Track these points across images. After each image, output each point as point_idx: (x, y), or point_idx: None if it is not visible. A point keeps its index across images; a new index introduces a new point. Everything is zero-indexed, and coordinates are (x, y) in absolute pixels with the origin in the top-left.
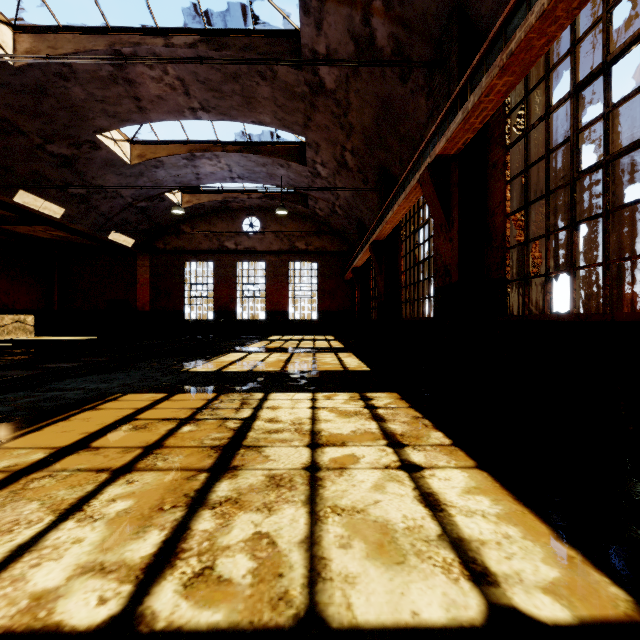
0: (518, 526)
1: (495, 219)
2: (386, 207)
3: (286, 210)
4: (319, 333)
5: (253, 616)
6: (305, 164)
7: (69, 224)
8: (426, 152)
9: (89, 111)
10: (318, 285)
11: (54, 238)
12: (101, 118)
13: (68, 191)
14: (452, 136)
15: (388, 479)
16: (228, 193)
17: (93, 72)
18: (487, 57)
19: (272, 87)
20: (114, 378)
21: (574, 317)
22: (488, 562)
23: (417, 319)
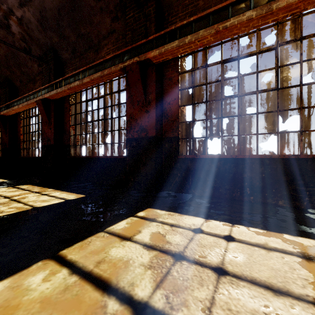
0: (70, 194)
1: (67, 125)
2: (13, 102)
3: None
4: None
5: (22, 210)
6: None
7: None
8: (40, 92)
9: None
10: None
11: None
12: None
13: None
14: (52, 95)
15: (40, 196)
16: None
17: None
18: (64, 81)
19: None
20: None
21: (86, 157)
22: (65, 198)
23: (32, 157)
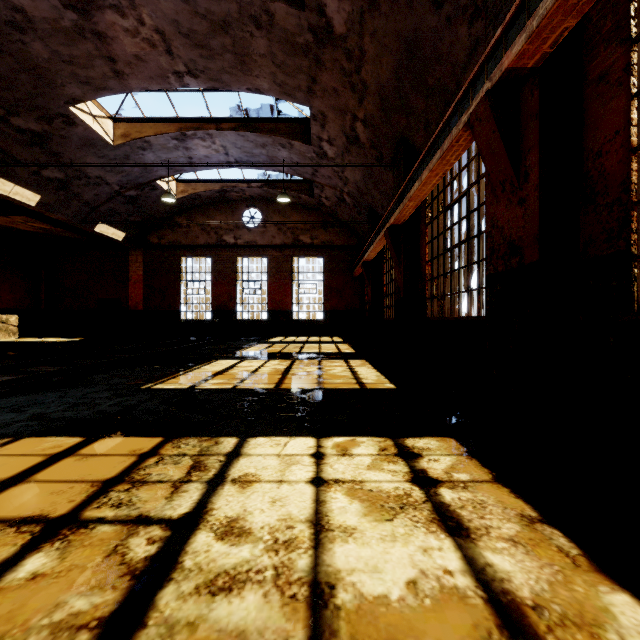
0: None
1: (604, 161)
2: (409, 179)
3: (288, 197)
4: (325, 334)
5: None
6: (310, 143)
7: (47, 213)
8: (480, 80)
9: (56, 75)
10: (324, 282)
11: (37, 231)
12: (72, 85)
13: (43, 175)
14: (541, 24)
15: None
16: (226, 182)
17: (53, 21)
18: None
19: (269, 38)
20: (37, 402)
21: None
22: None
23: (451, 319)
